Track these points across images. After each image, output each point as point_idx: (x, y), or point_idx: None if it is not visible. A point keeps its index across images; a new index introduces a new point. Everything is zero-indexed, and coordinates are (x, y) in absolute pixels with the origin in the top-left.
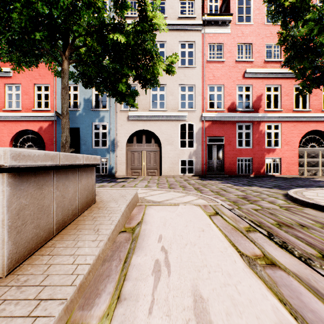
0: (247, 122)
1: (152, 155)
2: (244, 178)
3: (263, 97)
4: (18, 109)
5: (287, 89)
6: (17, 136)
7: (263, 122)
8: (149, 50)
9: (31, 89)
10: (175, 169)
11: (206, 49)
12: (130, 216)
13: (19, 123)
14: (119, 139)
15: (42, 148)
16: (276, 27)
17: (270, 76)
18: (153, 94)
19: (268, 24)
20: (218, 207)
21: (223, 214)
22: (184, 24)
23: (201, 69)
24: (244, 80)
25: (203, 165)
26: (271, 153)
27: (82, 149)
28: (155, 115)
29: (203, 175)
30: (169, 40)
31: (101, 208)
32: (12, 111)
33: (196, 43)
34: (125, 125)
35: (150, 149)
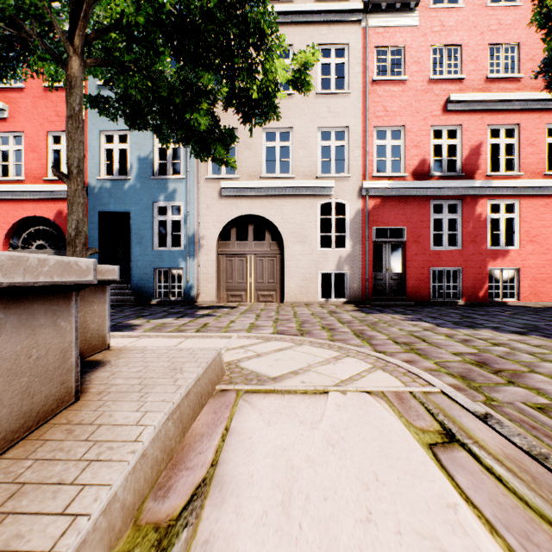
0: (452, 198)
1: (266, 263)
2: (449, 309)
3: (484, 150)
4: (18, 179)
5: (533, 132)
6: (18, 229)
7: (484, 199)
8: (254, 25)
9: (41, 141)
10: (310, 291)
11: (370, 58)
12: (182, 445)
13: (20, 205)
14: (203, 233)
15: (62, 251)
16: (509, 11)
17: (497, 108)
18: (268, 153)
19: (493, 6)
20: (441, 404)
21: (471, 443)
22: (327, 9)
23: (361, 96)
24: (445, 116)
25: (364, 283)
26: (500, 259)
27: (135, 252)
28: (272, 187)
29: (365, 303)
30: (299, 42)
31: (76, 432)
32: (9, 183)
33: (351, 46)
34: (216, 206)
35: (262, 251)
